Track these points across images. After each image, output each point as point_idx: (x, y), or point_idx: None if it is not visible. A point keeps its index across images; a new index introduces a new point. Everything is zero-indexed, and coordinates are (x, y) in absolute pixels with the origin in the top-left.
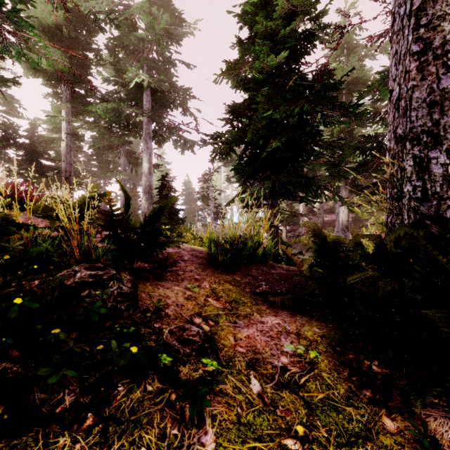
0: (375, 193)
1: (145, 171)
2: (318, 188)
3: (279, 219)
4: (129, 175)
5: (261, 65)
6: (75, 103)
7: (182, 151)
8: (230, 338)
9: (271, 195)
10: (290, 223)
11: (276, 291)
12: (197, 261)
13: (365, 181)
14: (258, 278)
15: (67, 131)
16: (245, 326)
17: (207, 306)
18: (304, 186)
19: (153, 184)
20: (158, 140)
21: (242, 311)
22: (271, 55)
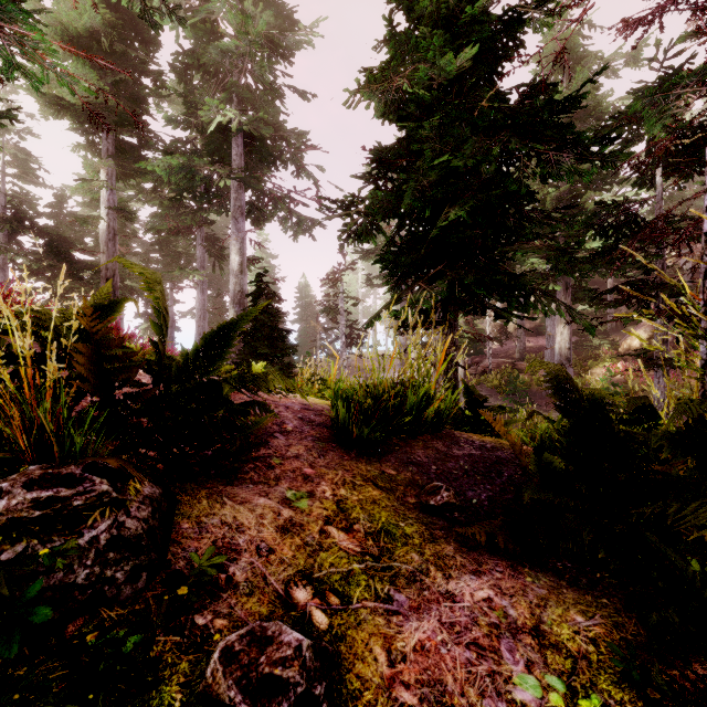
0: (624, 302)
1: (234, 268)
2: (531, 292)
3: (466, 350)
4: (212, 275)
5: (428, 73)
6: (122, 159)
7: (295, 236)
8: (377, 656)
9: (446, 307)
10: (469, 351)
11: (469, 501)
12: (312, 432)
13: (594, 282)
14: (430, 470)
15: (110, 204)
16: (411, 610)
17: (325, 549)
18: (505, 290)
19: (250, 290)
20: (255, 218)
21: (404, 563)
22: (448, 53)
